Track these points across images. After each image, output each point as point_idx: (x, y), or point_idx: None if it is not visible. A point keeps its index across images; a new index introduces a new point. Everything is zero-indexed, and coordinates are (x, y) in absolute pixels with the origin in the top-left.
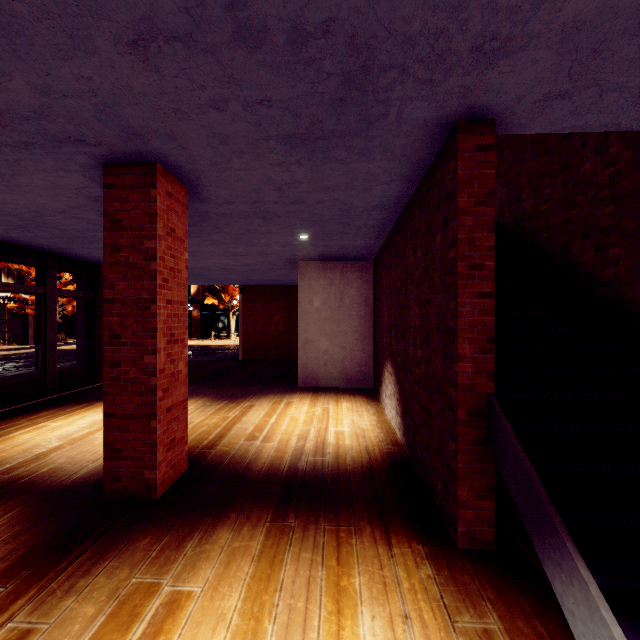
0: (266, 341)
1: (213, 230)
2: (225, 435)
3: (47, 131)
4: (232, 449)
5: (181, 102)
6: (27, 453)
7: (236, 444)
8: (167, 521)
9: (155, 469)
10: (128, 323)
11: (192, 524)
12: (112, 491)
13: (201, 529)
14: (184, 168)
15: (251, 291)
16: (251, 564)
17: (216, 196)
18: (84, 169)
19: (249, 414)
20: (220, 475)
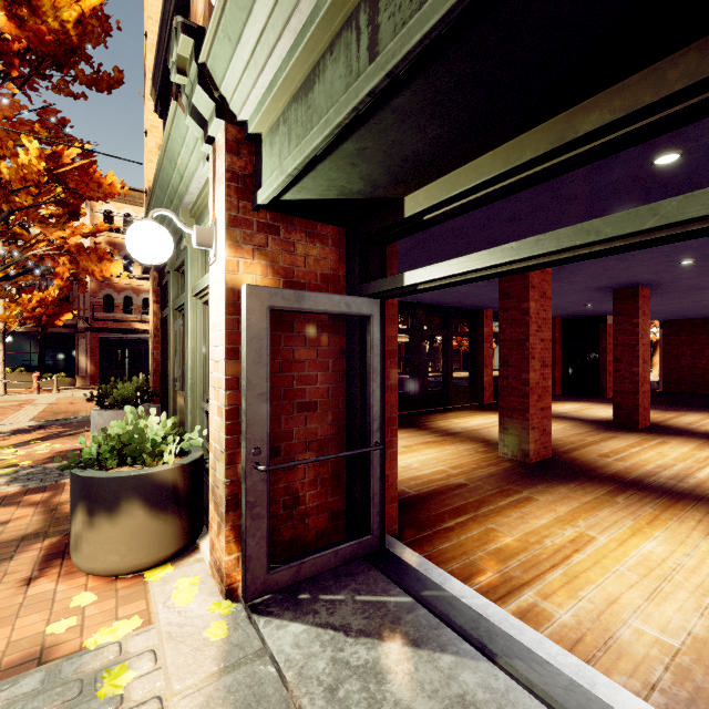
0: (694, 375)
1: (654, 297)
2: (667, 421)
3: (599, 287)
4: (675, 425)
5: (663, 276)
6: (557, 411)
7: (677, 424)
8: (649, 432)
9: (638, 415)
10: (624, 354)
11: (662, 435)
12: (616, 422)
13: (668, 436)
14: (652, 285)
15: (674, 325)
16: (697, 443)
17: (666, 288)
18: (600, 292)
19: (683, 417)
20: (671, 429)
